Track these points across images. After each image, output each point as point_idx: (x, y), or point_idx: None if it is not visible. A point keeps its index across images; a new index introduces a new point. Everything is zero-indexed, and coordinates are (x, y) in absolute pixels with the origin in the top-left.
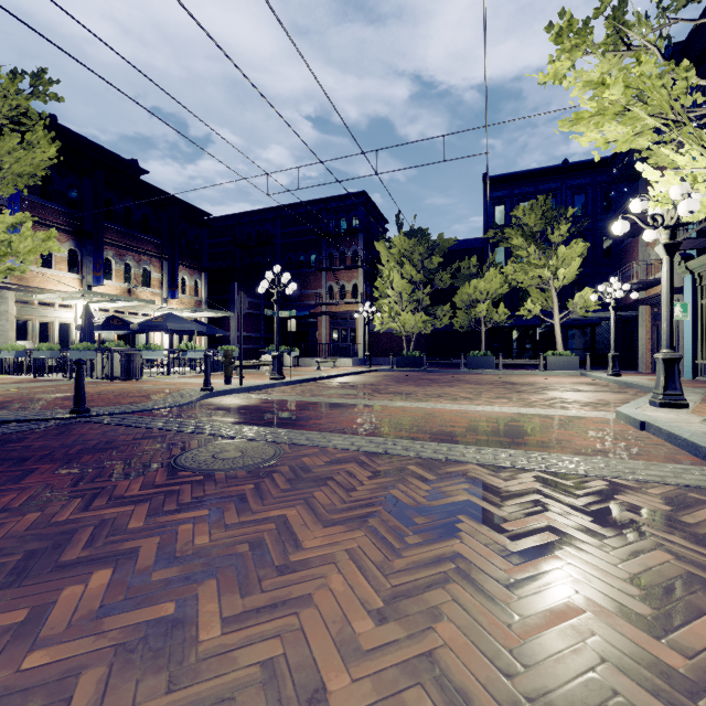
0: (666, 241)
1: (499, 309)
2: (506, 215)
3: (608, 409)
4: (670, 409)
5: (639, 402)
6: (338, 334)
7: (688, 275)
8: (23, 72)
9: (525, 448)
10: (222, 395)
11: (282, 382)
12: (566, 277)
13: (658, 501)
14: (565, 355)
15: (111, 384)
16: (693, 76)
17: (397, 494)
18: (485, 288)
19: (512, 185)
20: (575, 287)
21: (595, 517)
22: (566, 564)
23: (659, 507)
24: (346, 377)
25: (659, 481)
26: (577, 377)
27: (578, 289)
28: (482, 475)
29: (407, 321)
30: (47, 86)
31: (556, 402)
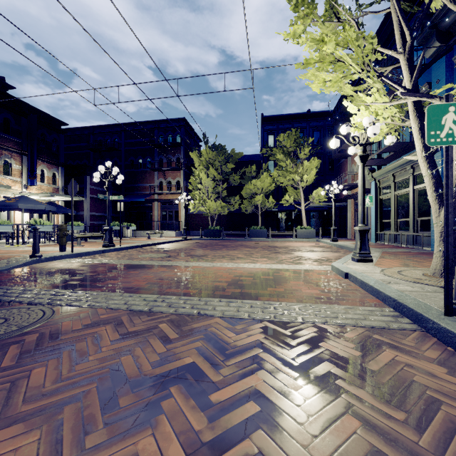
0: (361, 153)
1: (269, 199)
2: (275, 141)
3: (327, 264)
4: (363, 263)
5: (345, 258)
6: (166, 215)
7: (373, 181)
8: None
9: (265, 298)
10: (50, 260)
11: (111, 248)
12: (308, 180)
13: (351, 346)
14: (307, 229)
15: None
16: (376, 42)
17: (126, 362)
18: (261, 185)
19: (278, 123)
20: (314, 187)
21: (299, 373)
22: (255, 455)
23: (352, 353)
24: (166, 244)
25: (353, 324)
26: (314, 242)
27: (316, 189)
28: (220, 330)
29: (211, 206)
30: None
31: (297, 259)
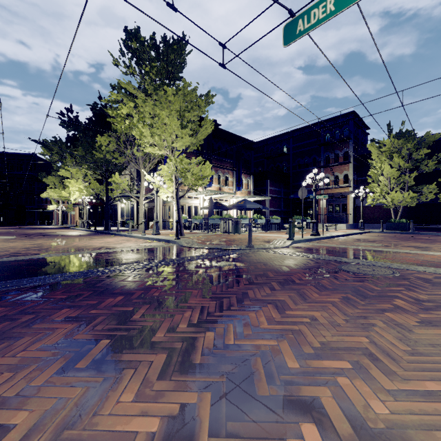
0: None
1: None
2: None
3: None
4: None
5: None
6: (332, 208)
7: None
8: (203, 95)
9: None
10: (297, 243)
11: (321, 237)
12: None
13: None
14: None
15: (232, 235)
16: None
17: None
18: None
19: None
20: None
21: None
22: None
23: None
24: (354, 236)
25: None
26: None
27: None
28: None
29: (395, 198)
30: (212, 98)
31: None
